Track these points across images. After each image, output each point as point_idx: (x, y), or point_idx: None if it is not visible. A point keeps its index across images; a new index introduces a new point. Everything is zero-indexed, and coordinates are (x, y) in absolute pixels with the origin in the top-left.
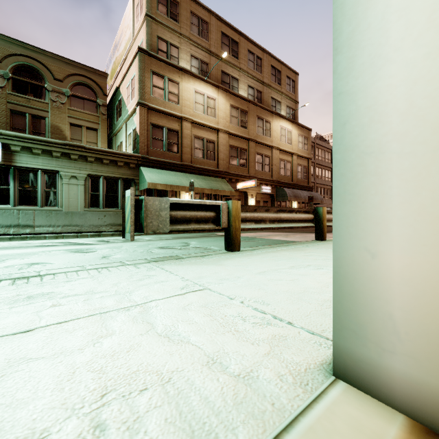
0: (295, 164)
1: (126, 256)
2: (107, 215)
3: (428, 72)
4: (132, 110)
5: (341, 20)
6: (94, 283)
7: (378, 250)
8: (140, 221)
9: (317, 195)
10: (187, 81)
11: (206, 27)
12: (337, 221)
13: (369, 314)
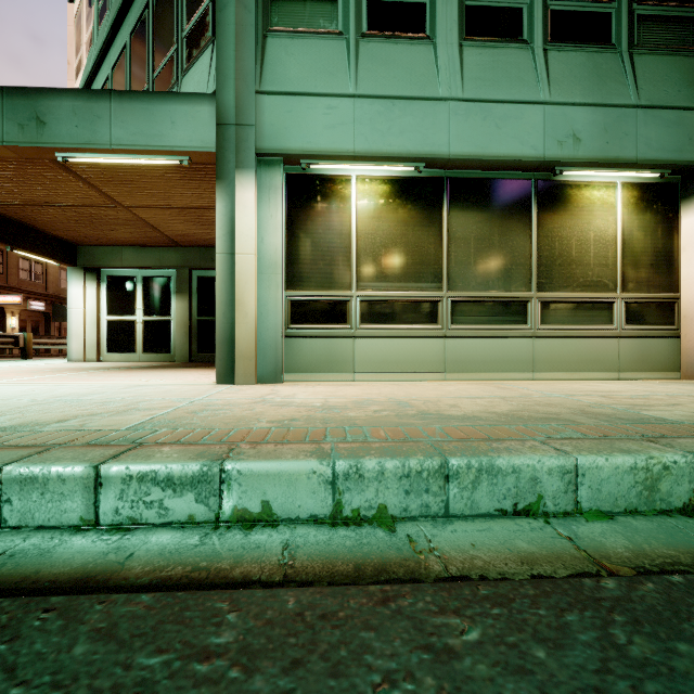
0: None
1: None
2: None
3: (77, 328)
4: None
5: (68, 317)
6: None
7: (72, 346)
8: None
9: None
10: None
11: None
12: (68, 343)
13: (72, 353)
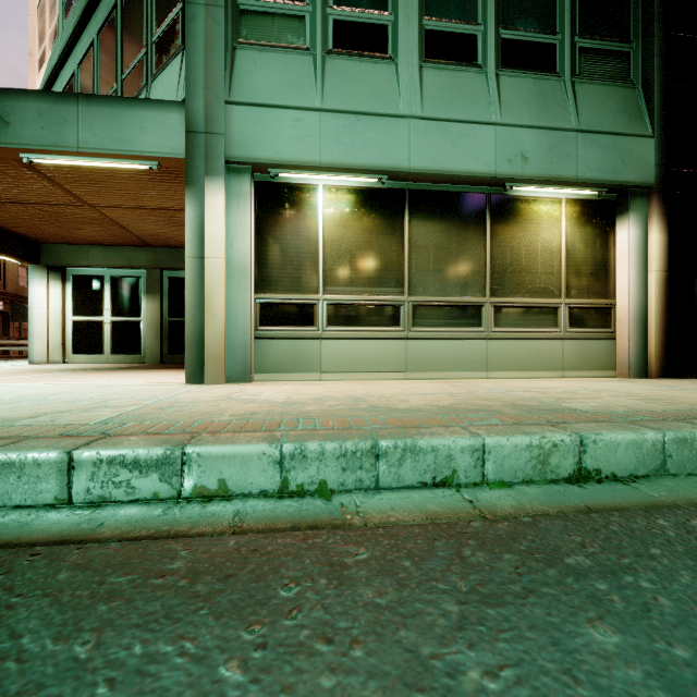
0: None
1: None
2: None
3: (40, 329)
4: None
5: (31, 318)
6: None
7: (35, 347)
8: None
9: None
10: None
11: None
12: (30, 344)
13: (34, 355)
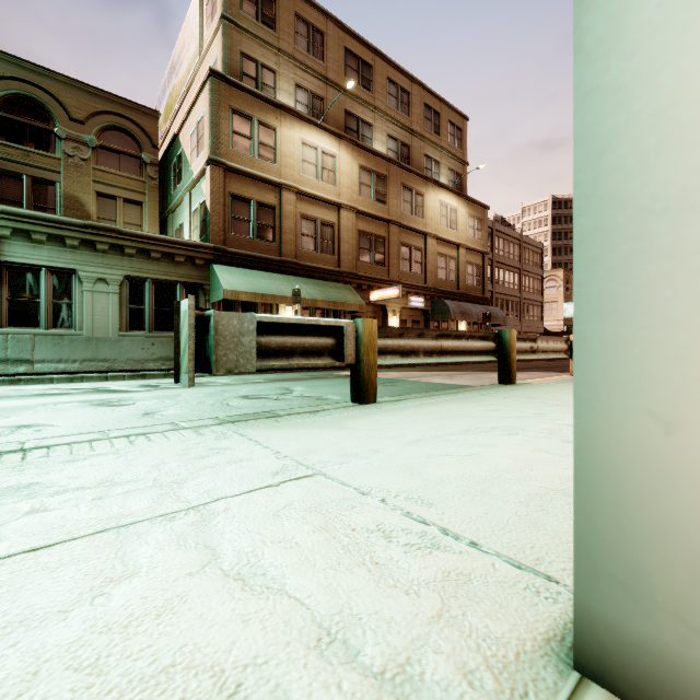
0: (462, 261)
1: (185, 411)
2: (157, 342)
3: None
4: (198, 171)
5: None
6: (117, 464)
7: (680, 415)
8: (207, 354)
9: (497, 311)
10: (290, 127)
11: (321, 40)
12: (585, 354)
13: (659, 551)
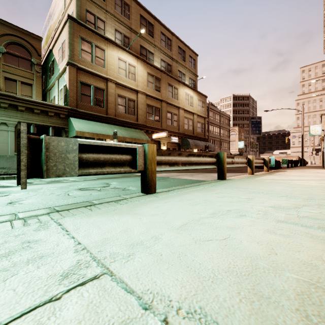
0: (195, 121)
1: (37, 200)
2: None
3: None
4: (62, 68)
5: None
6: None
7: None
8: (41, 165)
9: (211, 144)
10: (112, 50)
11: (128, 9)
12: None
13: None
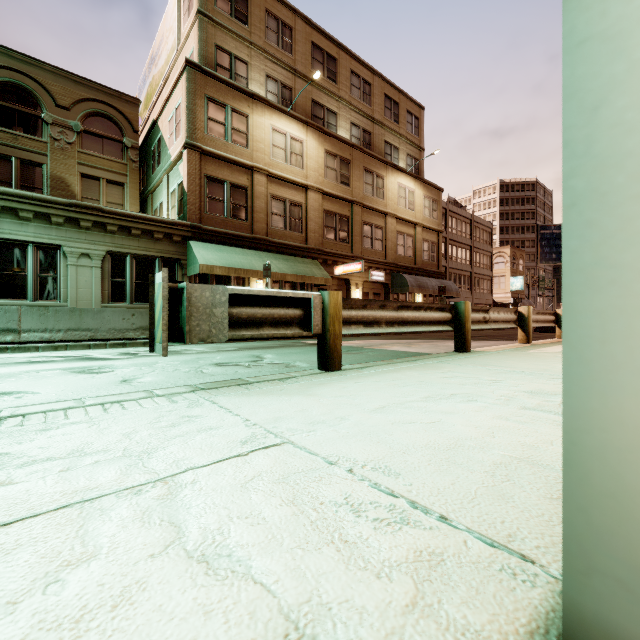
0: (419, 239)
1: (161, 378)
2: (136, 313)
3: None
4: (176, 154)
5: None
6: (89, 433)
7: None
8: (180, 324)
9: (451, 284)
10: (261, 114)
11: (289, 34)
12: (576, 328)
13: None
